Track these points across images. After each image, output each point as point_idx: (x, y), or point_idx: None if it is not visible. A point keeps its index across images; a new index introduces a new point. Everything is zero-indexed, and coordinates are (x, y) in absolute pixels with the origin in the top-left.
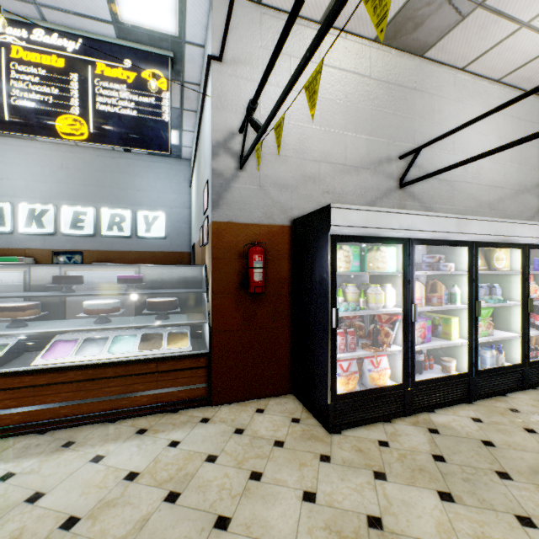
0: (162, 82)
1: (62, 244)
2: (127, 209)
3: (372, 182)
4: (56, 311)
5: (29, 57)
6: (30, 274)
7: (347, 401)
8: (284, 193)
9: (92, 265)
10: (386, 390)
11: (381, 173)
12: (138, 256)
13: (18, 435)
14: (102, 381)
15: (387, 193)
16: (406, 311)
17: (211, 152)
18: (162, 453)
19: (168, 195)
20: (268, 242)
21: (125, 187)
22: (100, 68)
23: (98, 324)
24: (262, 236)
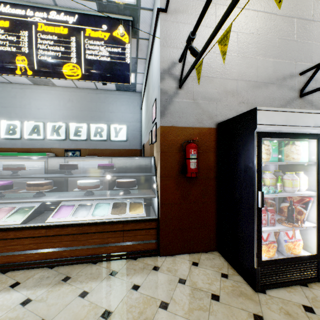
0: (125, 37)
1: (69, 145)
2: (104, 124)
3: (278, 93)
4: (62, 186)
5: (47, 29)
6: (48, 163)
7: (270, 266)
8: (211, 104)
9: (83, 157)
10: (302, 259)
11: (285, 86)
12: (111, 152)
13: (37, 268)
14: (88, 234)
15: (290, 101)
16: (319, 194)
17: (159, 77)
18: (127, 295)
19: (128, 115)
20: (199, 140)
21: (103, 111)
22: (88, 32)
23: (86, 196)
24: (195, 135)
